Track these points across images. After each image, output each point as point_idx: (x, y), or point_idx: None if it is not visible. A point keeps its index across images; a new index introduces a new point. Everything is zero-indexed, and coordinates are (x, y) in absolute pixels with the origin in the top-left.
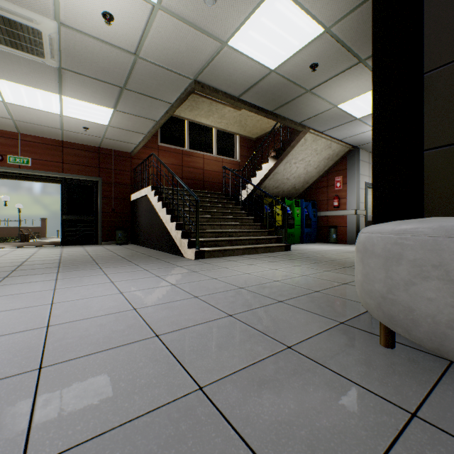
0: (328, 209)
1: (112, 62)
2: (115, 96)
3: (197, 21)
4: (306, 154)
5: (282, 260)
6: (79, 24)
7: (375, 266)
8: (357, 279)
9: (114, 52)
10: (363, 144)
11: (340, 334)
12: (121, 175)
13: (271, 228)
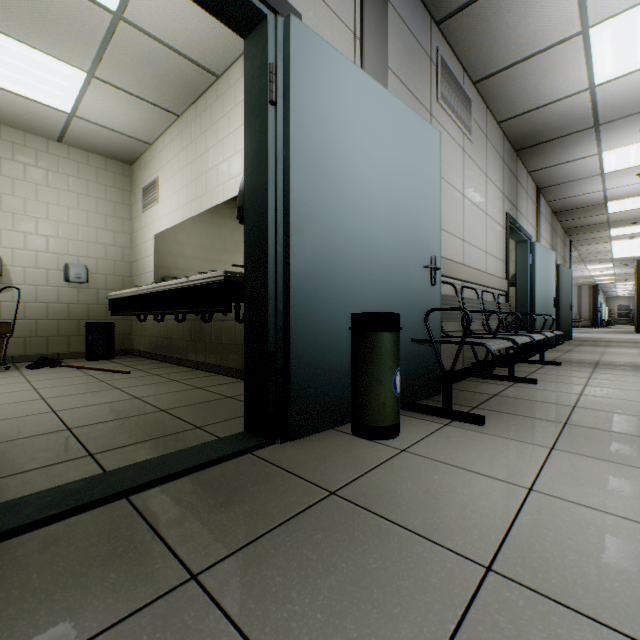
0: None
1: None
2: None
3: None
4: None
5: None
6: None
7: None
8: None
9: None
10: None
11: None
12: None
13: None
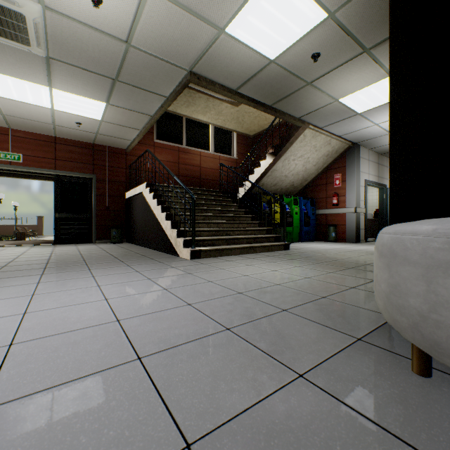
0: (326, 207)
1: (102, 50)
2: (108, 89)
3: (192, 5)
4: (305, 150)
5: (282, 260)
6: (65, 7)
7: (410, 276)
8: (381, 289)
9: (104, 39)
10: (363, 140)
11: (360, 355)
12: (116, 172)
13: (269, 226)
